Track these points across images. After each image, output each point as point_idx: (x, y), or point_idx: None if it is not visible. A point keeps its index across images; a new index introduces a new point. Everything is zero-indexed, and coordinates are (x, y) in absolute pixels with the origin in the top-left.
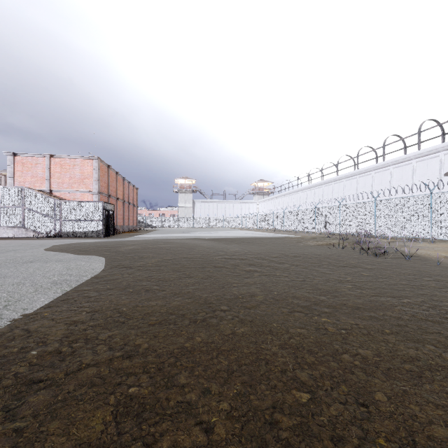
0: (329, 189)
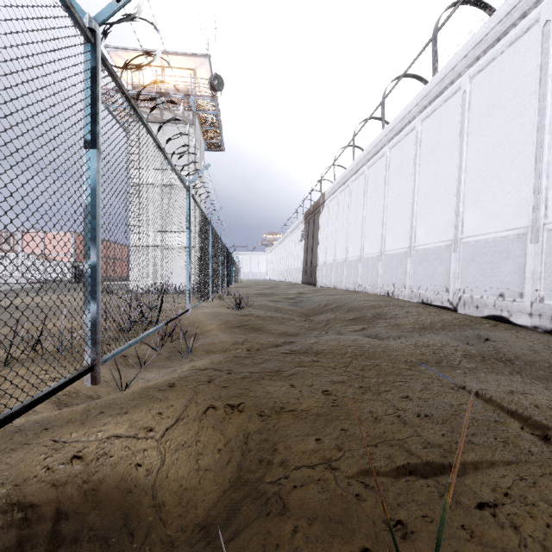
0: (283, 245)
